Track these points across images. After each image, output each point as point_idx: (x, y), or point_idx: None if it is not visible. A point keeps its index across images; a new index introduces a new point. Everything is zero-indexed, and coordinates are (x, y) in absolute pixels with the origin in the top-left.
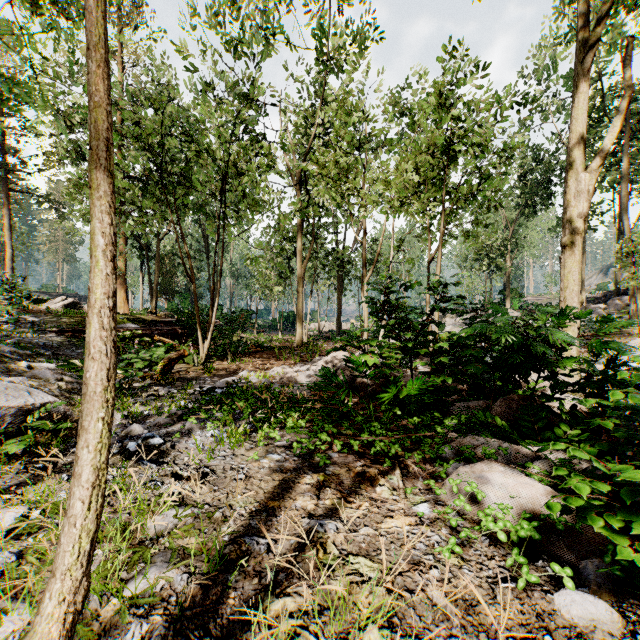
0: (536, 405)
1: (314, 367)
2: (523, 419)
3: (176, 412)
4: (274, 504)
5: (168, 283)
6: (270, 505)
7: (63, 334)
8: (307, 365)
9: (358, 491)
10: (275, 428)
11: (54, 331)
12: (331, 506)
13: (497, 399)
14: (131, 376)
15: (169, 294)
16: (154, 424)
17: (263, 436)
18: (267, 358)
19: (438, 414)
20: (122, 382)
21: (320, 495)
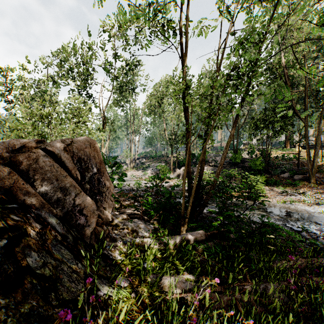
0: None
1: None
2: None
3: None
4: None
5: None
6: None
7: None
8: None
9: None
10: None
11: None
12: None
13: None
14: None
15: None
16: None
17: None
18: None
19: None
20: None
21: None
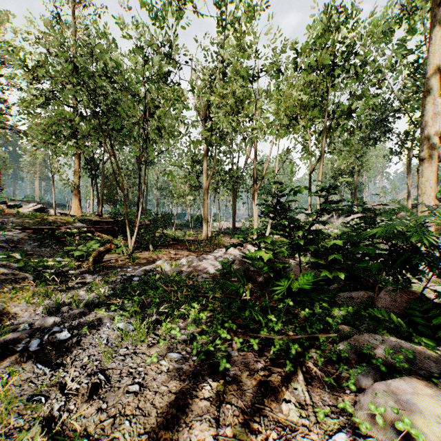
0: (425, 301)
1: (215, 257)
2: (415, 315)
3: (92, 302)
4: (166, 436)
5: (112, 194)
6: (161, 438)
7: (25, 231)
8: (210, 255)
9: (262, 410)
10: (179, 318)
11: (19, 229)
12: (233, 439)
13: (371, 288)
14: (64, 266)
15: (112, 202)
16: (70, 314)
17: (167, 328)
18: (180, 249)
19: (326, 305)
20: (60, 270)
21: (220, 418)
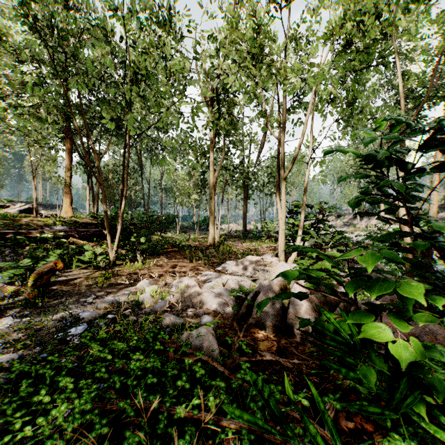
0: None
1: (224, 276)
2: None
3: None
4: None
5: (111, 194)
6: None
7: None
8: (216, 273)
9: None
10: None
11: None
12: None
13: None
14: None
15: (112, 202)
16: None
17: None
18: (179, 259)
19: None
20: None
21: None
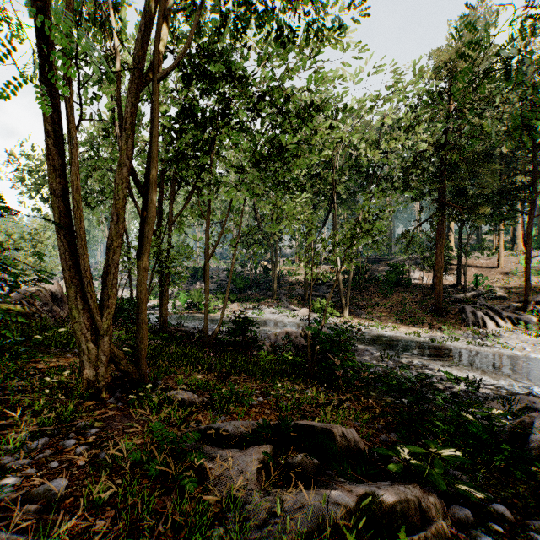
0: None
1: None
2: None
3: None
4: None
5: None
6: None
7: None
8: None
9: None
10: None
11: None
12: None
13: None
14: None
15: None
16: None
17: None
18: None
19: None
20: None
21: None
